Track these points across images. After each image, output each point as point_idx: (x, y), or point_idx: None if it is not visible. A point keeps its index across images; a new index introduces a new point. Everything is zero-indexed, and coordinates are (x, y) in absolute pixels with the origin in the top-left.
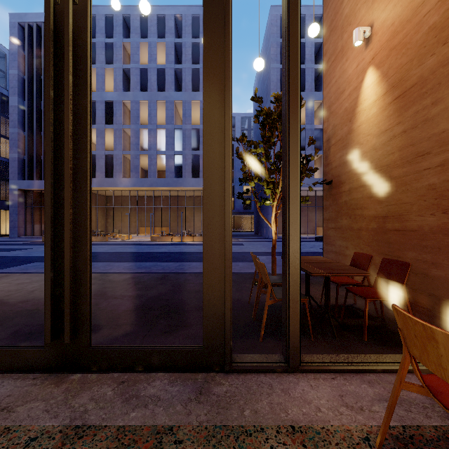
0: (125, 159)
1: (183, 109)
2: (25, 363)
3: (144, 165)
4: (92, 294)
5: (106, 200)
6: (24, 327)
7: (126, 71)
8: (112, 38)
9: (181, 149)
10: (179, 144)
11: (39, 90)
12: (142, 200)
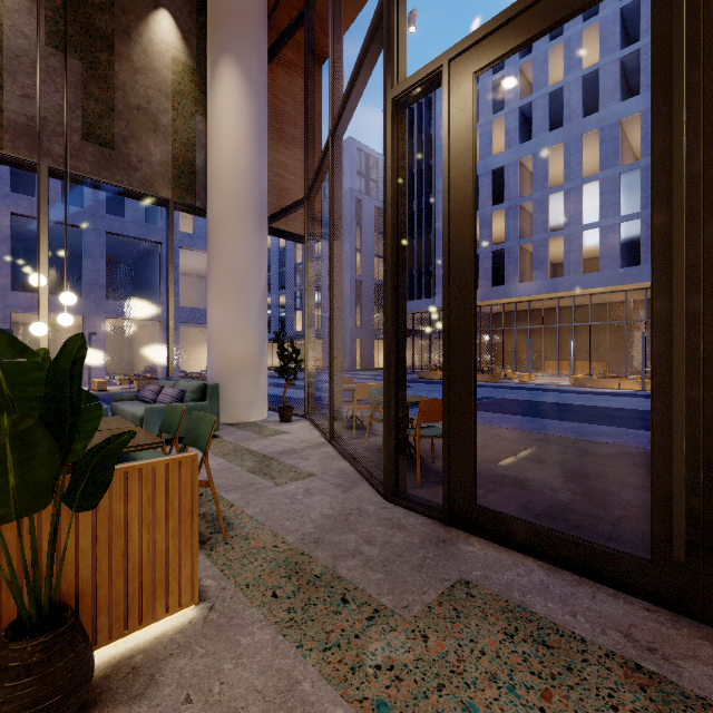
0: (522, 252)
1: (641, 129)
2: (613, 573)
3: (552, 256)
4: (582, 471)
5: (488, 320)
6: (531, 504)
7: (524, 110)
8: (500, 69)
9: (632, 210)
10: (629, 200)
11: (411, 187)
12: (548, 315)
